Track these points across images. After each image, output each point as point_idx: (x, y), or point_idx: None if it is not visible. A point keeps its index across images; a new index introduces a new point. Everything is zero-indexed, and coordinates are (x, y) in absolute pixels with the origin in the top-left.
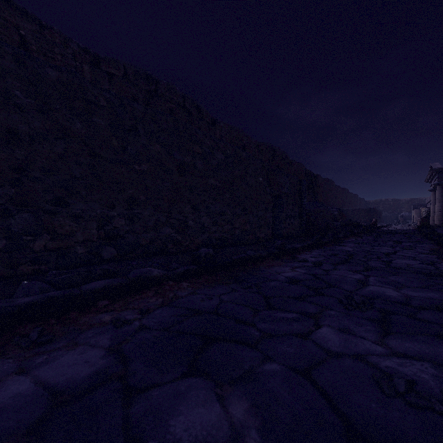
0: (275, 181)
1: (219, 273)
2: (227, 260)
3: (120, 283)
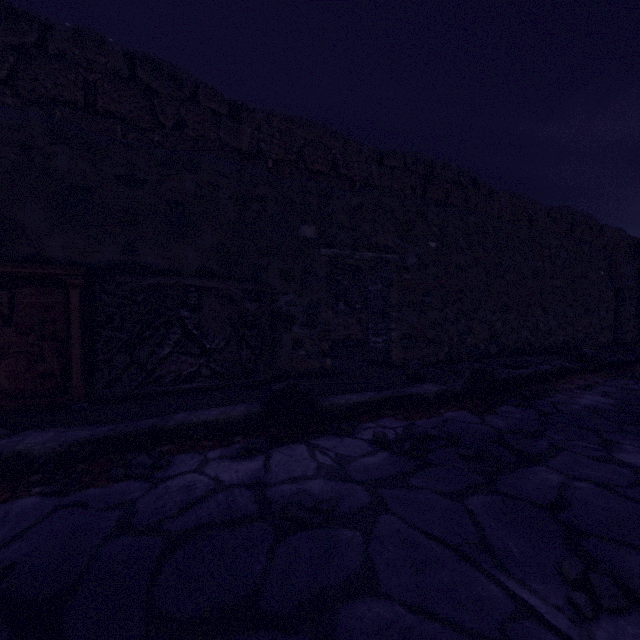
0: (617, 272)
1: (603, 371)
2: (604, 361)
3: (555, 368)
